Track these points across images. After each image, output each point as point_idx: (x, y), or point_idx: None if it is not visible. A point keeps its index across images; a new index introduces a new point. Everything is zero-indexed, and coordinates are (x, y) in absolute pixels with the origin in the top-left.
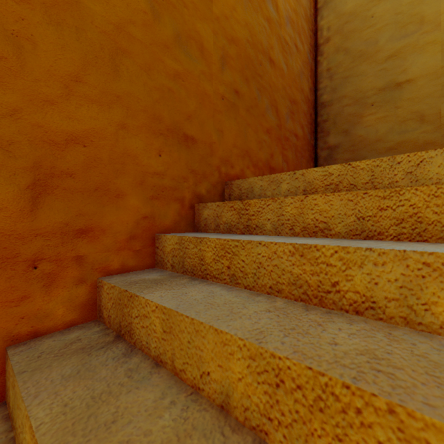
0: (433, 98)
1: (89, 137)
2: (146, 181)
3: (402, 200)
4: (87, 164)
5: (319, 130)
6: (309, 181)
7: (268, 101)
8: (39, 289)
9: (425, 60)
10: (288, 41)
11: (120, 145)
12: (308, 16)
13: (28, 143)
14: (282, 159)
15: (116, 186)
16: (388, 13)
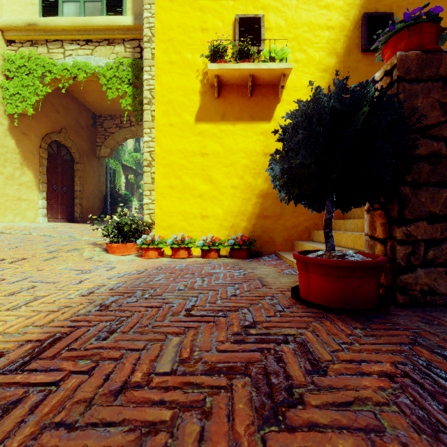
0: None
1: None
2: None
3: None
4: None
5: None
6: None
7: None
8: None
9: None
10: None
11: None
12: None
13: None
14: None
15: None
16: None
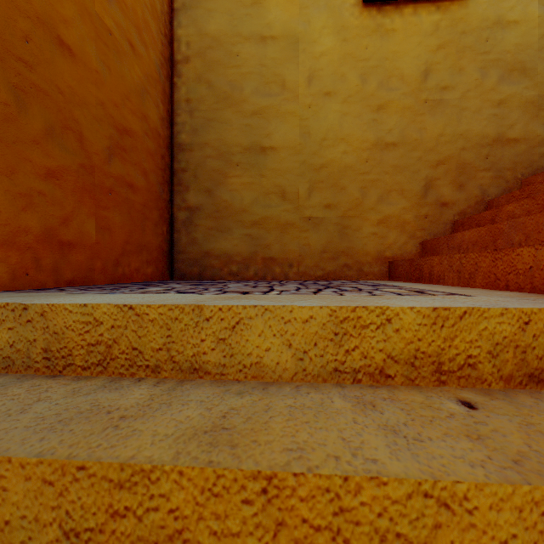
0: (293, 175)
1: None
2: None
3: (154, 496)
4: None
5: (176, 180)
6: (55, 330)
7: (55, 118)
8: None
9: (286, 130)
10: (112, 28)
11: None
12: (158, 10)
13: None
14: (95, 225)
15: None
16: (253, 59)
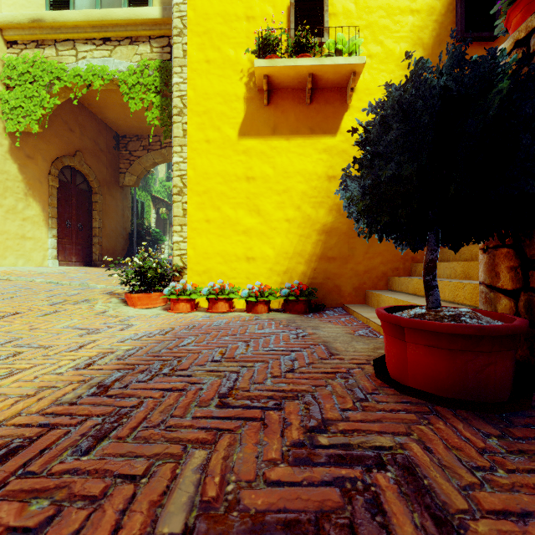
0: None
1: None
2: None
3: None
4: None
5: None
6: None
7: None
8: None
9: None
10: None
11: None
12: None
13: None
14: None
15: None
16: None
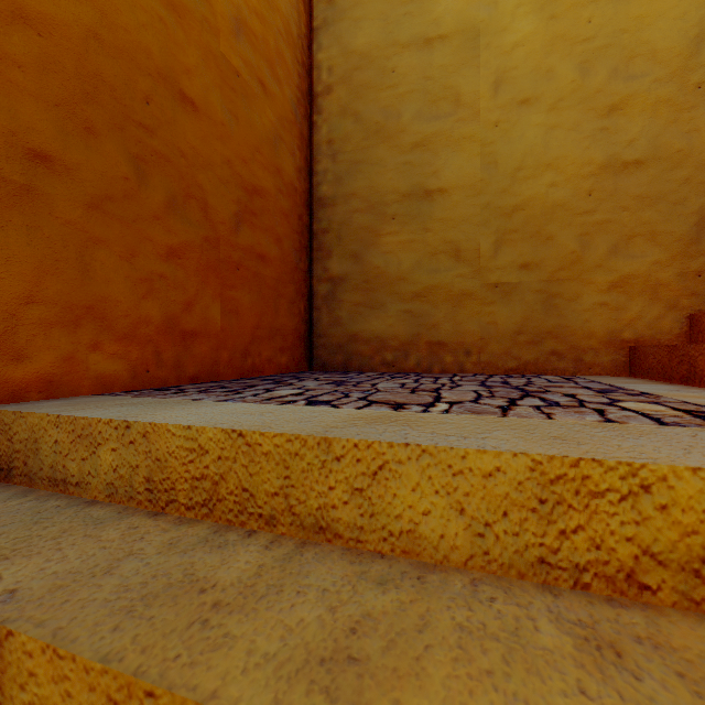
0: (471, 226)
1: None
2: None
3: None
4: None
5: (316, 245)
6: (158, 456)
7: (177, 187)
8: None
9: (462, 162)
10: (240, 68)
11: None
12: (294, 35)
13: None
14: (221, 309)
15: None
16: (414, 73)
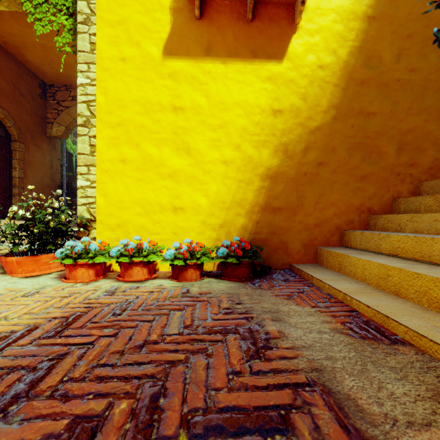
0: None
1: (414, 129)
2: (436, 143)
3: None
4: (413, 139)
5: None
6: None
7: None
8: (399, 183)
9: None
10: None
11: (425, 129)
12: None
13: (396, 136)
14: None
15: (423, 147)
16: None
